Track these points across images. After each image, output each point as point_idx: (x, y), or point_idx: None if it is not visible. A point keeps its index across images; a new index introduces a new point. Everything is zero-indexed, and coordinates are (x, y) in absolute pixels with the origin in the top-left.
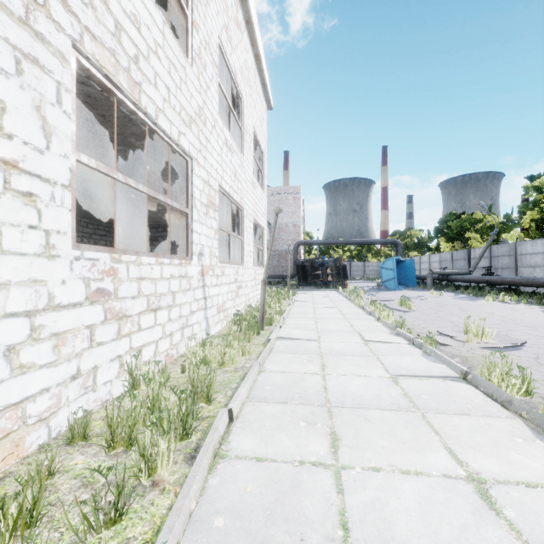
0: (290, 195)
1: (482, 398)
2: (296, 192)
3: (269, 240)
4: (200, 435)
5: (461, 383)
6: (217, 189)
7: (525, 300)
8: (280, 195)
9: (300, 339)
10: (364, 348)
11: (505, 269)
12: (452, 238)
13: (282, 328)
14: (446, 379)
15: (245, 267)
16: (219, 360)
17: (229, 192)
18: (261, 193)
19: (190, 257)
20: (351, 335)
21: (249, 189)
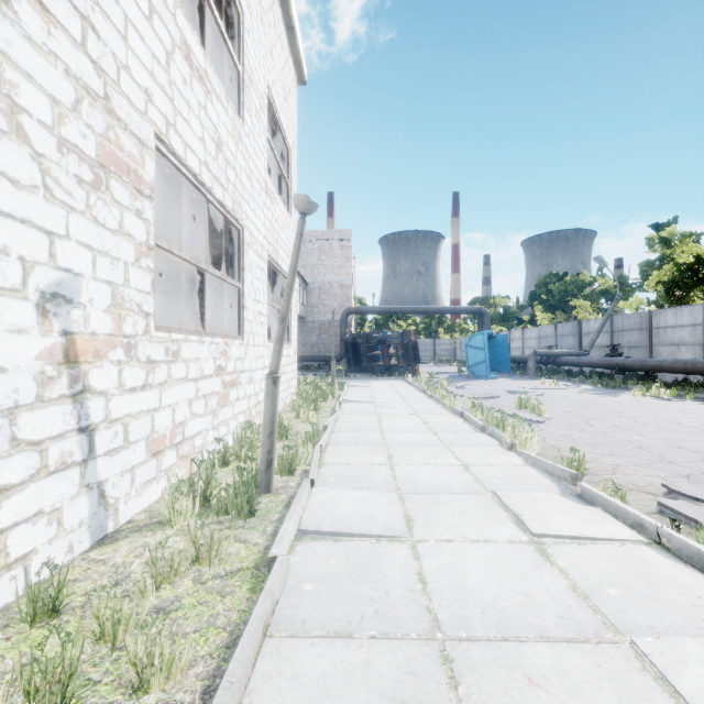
0: (335, 242)
1: None
2: (344, 238)
3: (306, 307)
4: None
5: None
6: (148, 141)
7: (692, 395)
8: (322, 242)
9: (361, 535)
10: (549, 574)
11: (633, 349)
12: (553, 307)
13: (316, 487)
14: None
15: (247, 343)
16: None
17: (199, 174)
18: (285, 216)
19: None
20: (481, 505)
21: (258, 195)
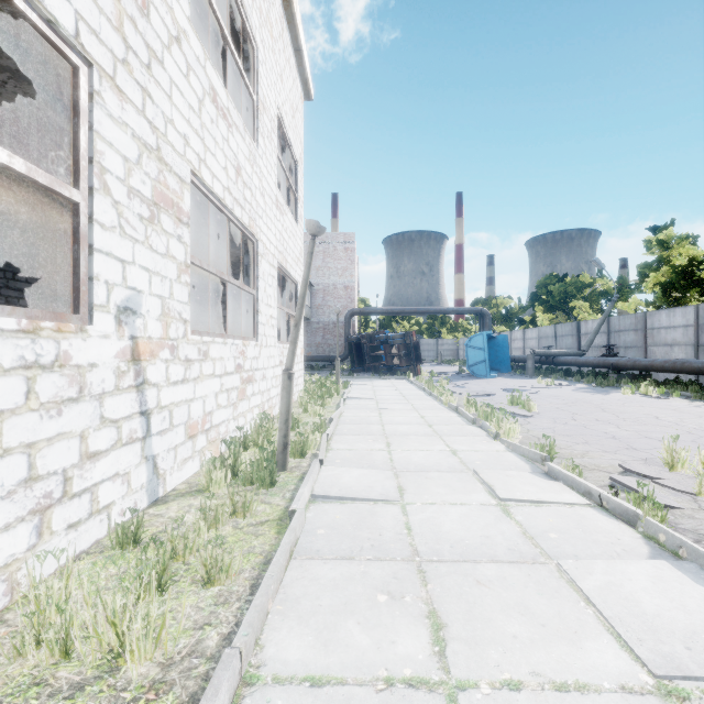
0: (340, 244)
1: None
2: (348, 241)
3: (311, 308)
4: None
5: None
6: (186, 177)
7: (678, 393)
8: (326, 245)
9: (362, 499)
10: (507, 525)
11: (629, 349)
12: (553, 307)
13: (324, 466)
14: None
15: (260, 344)
16: (109, 644)
17: (223, 198)
18: (293, 225)
19: (87, 317)
20: (463, 480)
21: (270, 209)
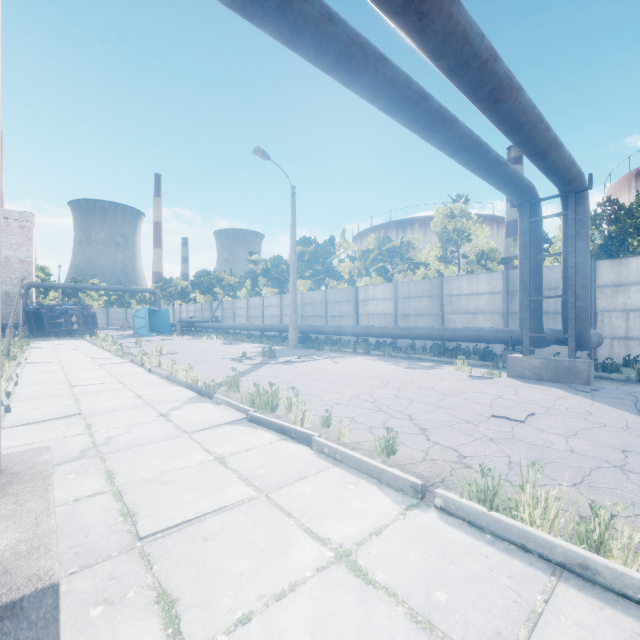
0: (14, 221)
1: (132, 364)
2: (25, 220)
3: None
4: (5, 380)
5: (130, 363)
6: None
7: (223, 338)
8: None
9: (46, 362)
10: (91, 361)
11: (230, 318)
12: (205, 291)
13: (28, 360)
14: (125, 363)
15: None
16: None
17: None
18: None
19: None
20: (85, 358)
21: None
